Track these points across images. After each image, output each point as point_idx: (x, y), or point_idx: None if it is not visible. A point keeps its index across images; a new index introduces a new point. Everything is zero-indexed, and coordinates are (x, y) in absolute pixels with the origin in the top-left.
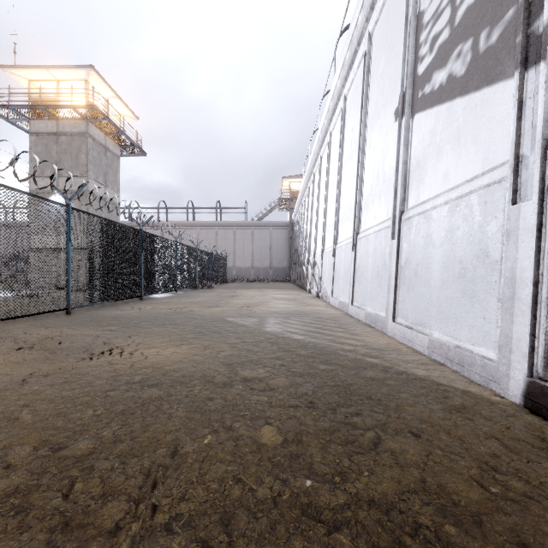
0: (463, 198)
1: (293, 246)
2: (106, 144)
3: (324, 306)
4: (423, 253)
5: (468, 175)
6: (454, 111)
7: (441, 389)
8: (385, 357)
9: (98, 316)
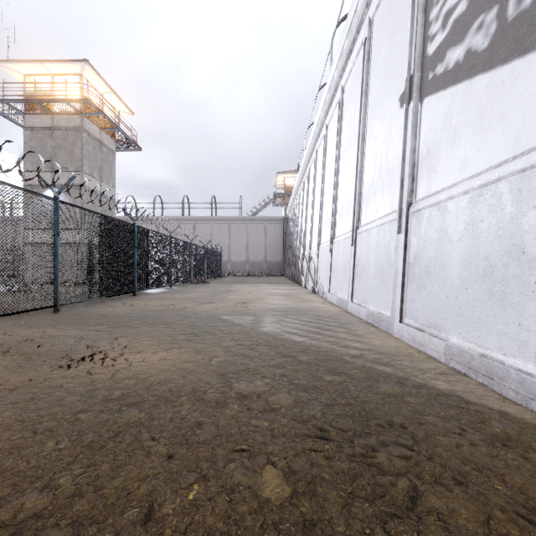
0: (489, 186)
1: (287, 240)
2: (101, 139)
3: (321, 303)
4: (436, 248)
5: (494, 160)
6: (474, 90)
7: (472, 409)
8: (397, 365)
9: (87, 313)
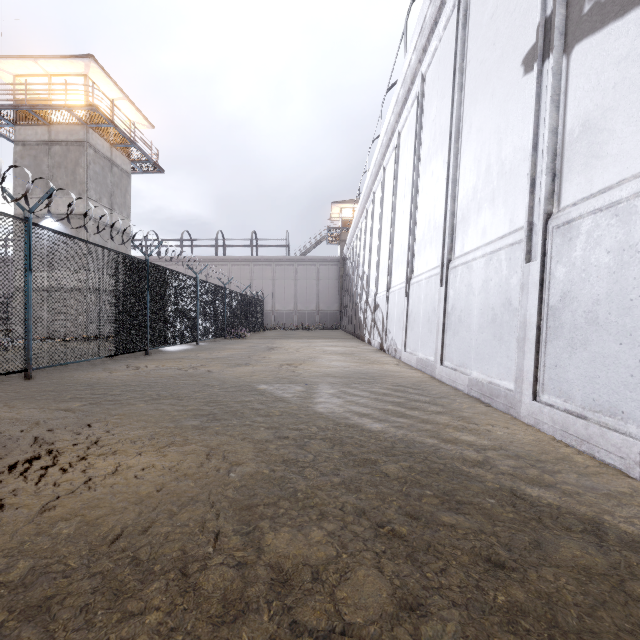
0: None
1: (345, 285)
2: (112, 157)
3: (395, 365)
4: (612, 279)
5: None
6: None
7: None
8: (560, 484)
9: (70, 381)
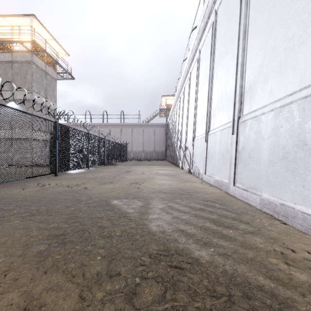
0: None
1: (168, 138)
2: (46, 70)
3: (200, 183)
4: None
5: None
6: None
7: None
8: None
9: None
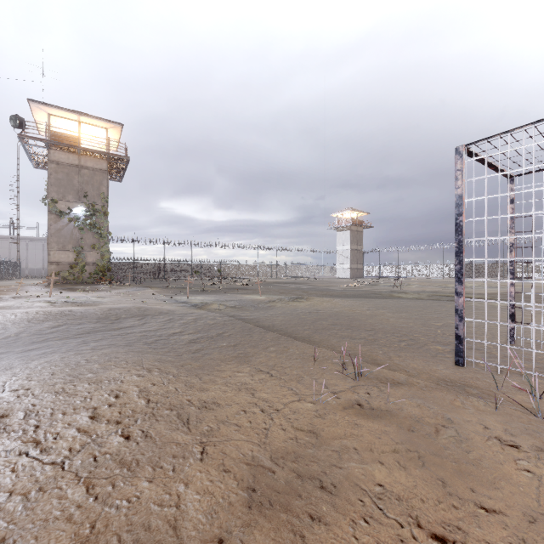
0: None
1: None
2: None
3: None
4: None
5: None
6: None
7: None
8: None
9: None
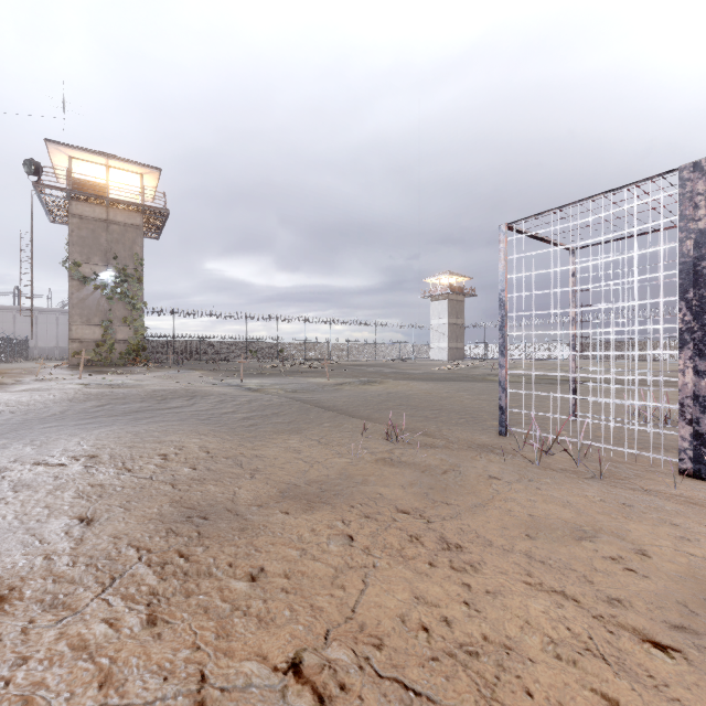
0: None
1: None
2: None
3: None
4: None
5: None
6: None
7: None
8: None
9: None
